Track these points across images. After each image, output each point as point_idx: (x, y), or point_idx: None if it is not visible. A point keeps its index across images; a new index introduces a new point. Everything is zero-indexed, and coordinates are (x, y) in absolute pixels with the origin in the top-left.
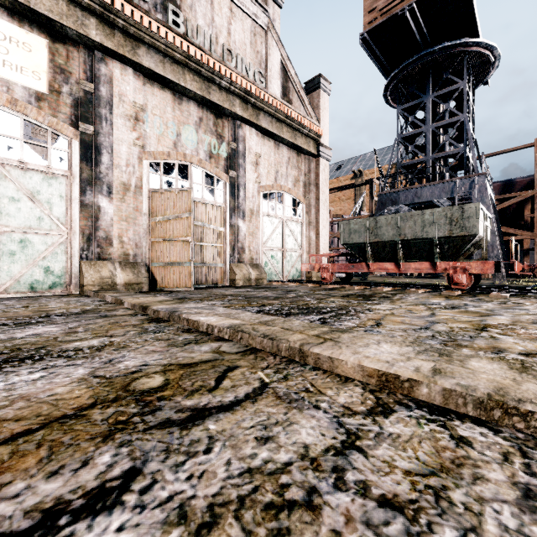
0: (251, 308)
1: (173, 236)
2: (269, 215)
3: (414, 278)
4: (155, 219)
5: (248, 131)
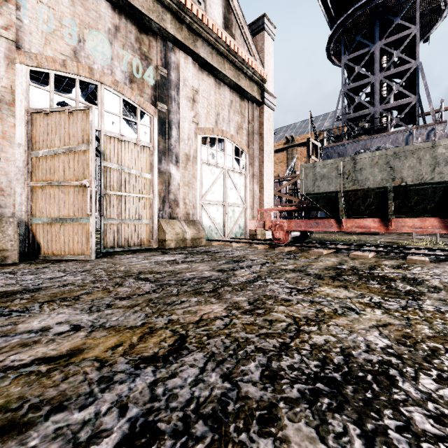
0: (125, 383)
1: (63, 178)
2: (209, 163)
3: (355, 235)
4: (37, 153)
5: (183, 58)
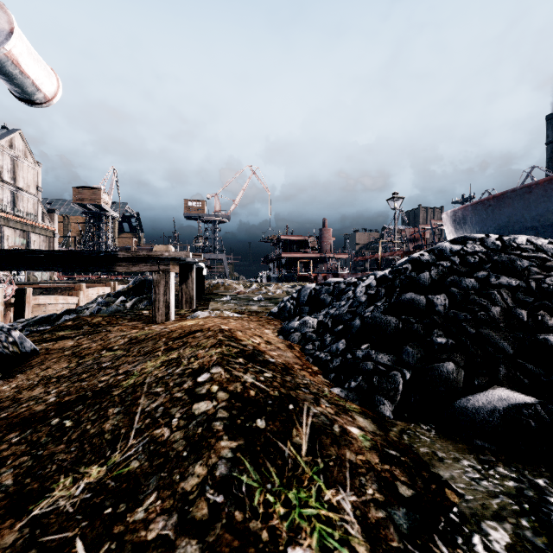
0: None
1: None
2: None
3: None
4: None
5: (32, 234)
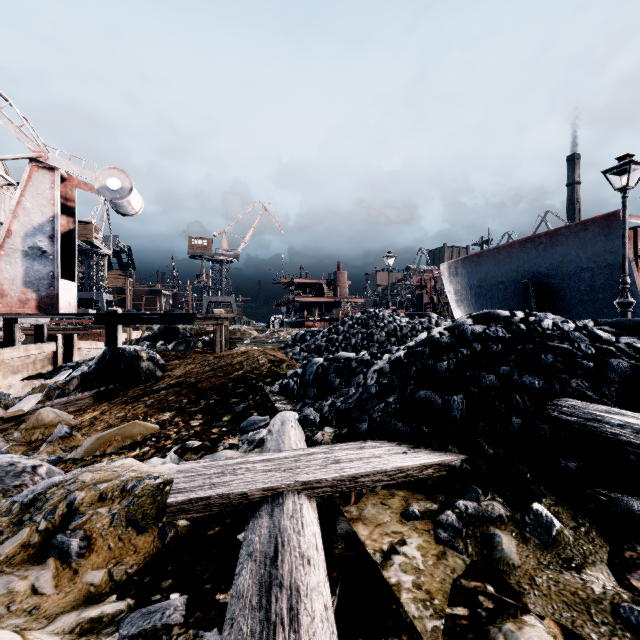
0: None
1: None
2: None
3: None
4: None
5: None
